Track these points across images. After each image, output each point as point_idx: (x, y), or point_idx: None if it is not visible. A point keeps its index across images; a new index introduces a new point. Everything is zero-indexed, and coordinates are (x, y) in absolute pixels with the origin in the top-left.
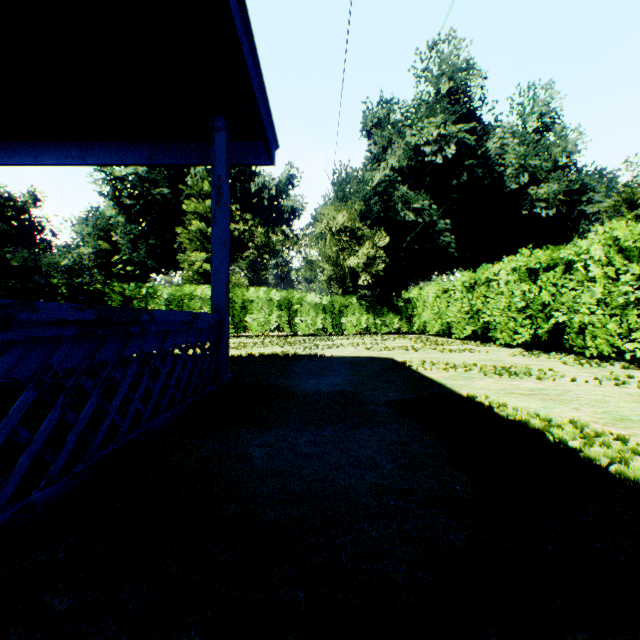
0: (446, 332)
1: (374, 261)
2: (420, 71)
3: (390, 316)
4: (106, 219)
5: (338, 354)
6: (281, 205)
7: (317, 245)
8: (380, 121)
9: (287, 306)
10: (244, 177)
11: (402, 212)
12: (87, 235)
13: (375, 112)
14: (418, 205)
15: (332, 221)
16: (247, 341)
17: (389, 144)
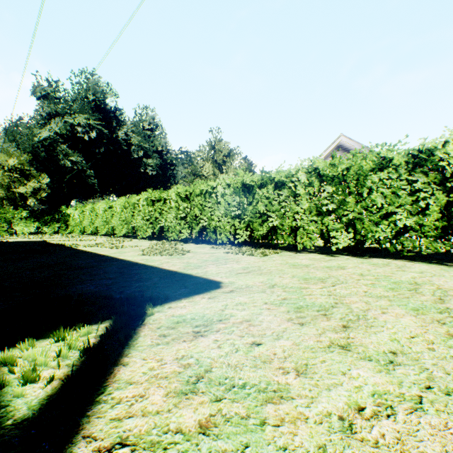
0: (85, 232)
1: (40, 191)
2: (75, 82)
3: (52, 223)
4: None
5: (12, 240)
6: None
7: None
8: (48, 95)
9: None
10: None
11: (64, 160)
12: None
13: (44, 88)
14: (75, 158)
15: (5, 162)
16: None
17: (55, 112)
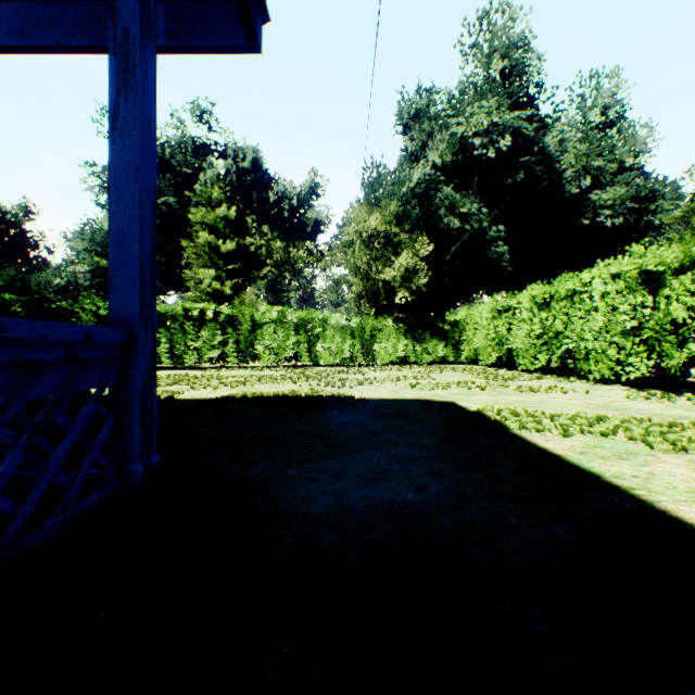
0: (506, 362)
1: (414, 274)
2: (468, 47)
3: (433, 342)
4: (104, 232)
5: (373, 395)
6: (303, 217)
7: (344, 255)
8: (418, 112)
9: (306, 330)
10: (261, 185)
11: (446, 218)
12: (83, 251)
13: (412, 102)
14: (465, 209)
15: (362, 225)
16: (253, 374)
17: (429, 139)
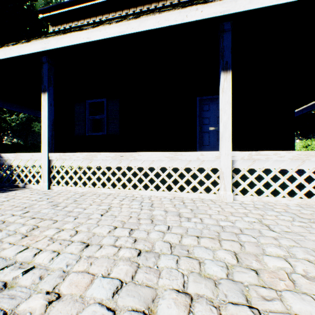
0: None
1: None
2: None
3: None
4: None
5: None
6: None
7: None
8: None
9: None
10: None
11: None
12: None
13: None
14: None
15: None
16: None
17: None
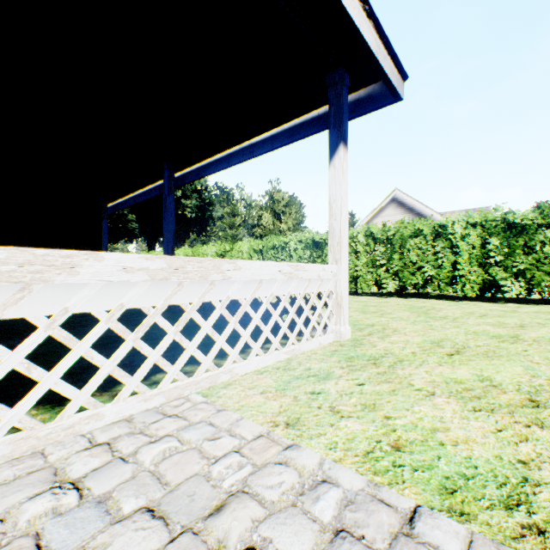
0: None
1: None
2: None
3: None
4: None
5: None
6: None
7: None
8: None
9: None
10: None
11: None
12: None
13: None
14: None
15: None
16: None
17: None
